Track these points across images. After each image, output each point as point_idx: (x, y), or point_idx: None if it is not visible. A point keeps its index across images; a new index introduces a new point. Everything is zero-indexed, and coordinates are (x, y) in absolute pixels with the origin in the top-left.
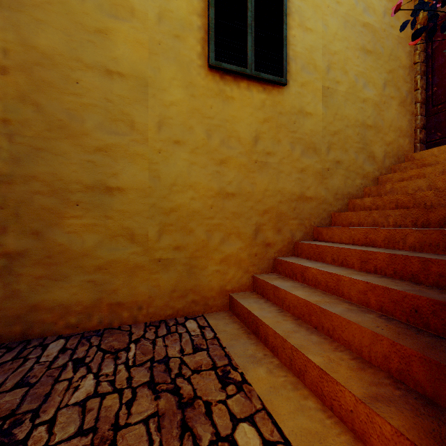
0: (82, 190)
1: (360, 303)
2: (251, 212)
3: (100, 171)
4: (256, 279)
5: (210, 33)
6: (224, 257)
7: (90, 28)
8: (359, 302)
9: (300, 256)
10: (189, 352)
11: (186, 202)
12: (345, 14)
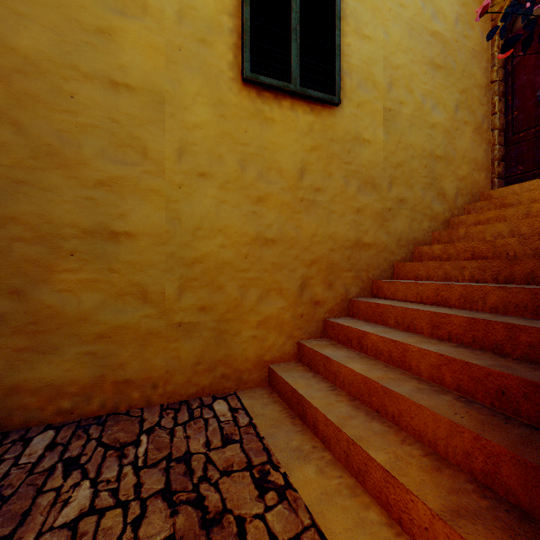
0: (78, 236)
1: (432, 380)
2: (296, 262)
3: (102, 212)
4: (301, 347)
5: (244, 37)
6: (261, 319)
7: (89, 27)
8: (430, 378)
9: (356, 317)
10: (217, 446)
11: (214, 250)
12: (411, 20)
